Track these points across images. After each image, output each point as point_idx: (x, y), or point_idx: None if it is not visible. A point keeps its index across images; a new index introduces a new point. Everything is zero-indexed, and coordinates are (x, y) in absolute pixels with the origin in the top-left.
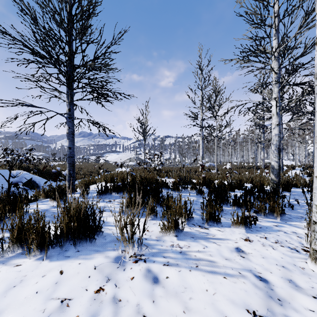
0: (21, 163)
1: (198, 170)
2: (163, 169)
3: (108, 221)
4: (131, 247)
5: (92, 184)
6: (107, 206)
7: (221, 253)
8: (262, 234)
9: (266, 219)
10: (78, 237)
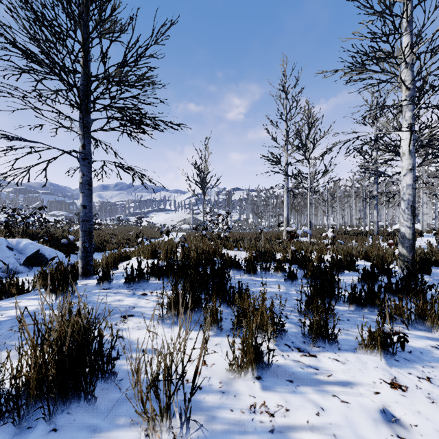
0: (26, 227)
1: (282, 237)
2: (231, 236)
3: (133, 340)
4: (166, 428)
5: (125, 260)
6: (137, 306)
7: (357, 430)
8: (419, 368)
9: (412, 331)
10: (60, 394)
